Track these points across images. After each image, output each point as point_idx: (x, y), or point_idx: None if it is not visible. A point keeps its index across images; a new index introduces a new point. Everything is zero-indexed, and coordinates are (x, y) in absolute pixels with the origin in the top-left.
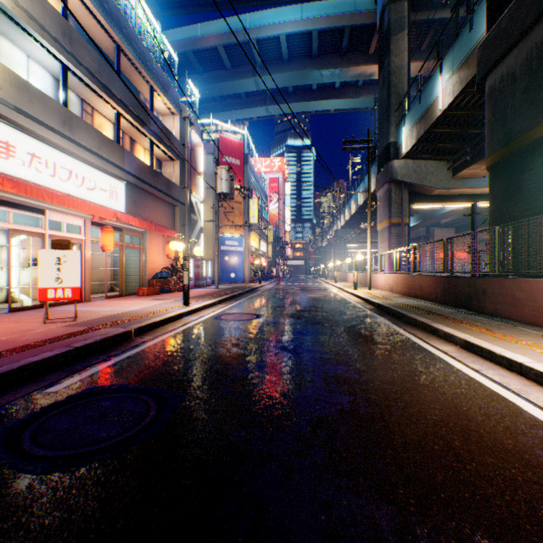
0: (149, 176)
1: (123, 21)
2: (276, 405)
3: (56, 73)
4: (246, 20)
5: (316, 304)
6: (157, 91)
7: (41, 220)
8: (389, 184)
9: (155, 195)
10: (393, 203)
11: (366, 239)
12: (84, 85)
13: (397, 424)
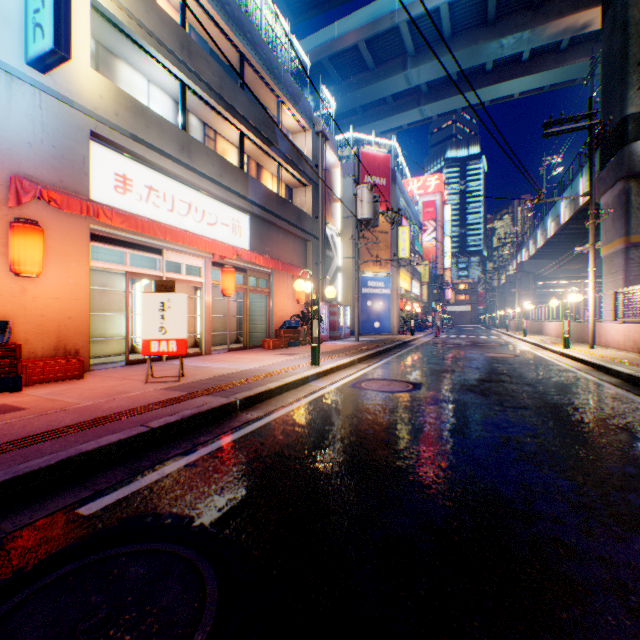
0: (276, 206)
1: (246, 24)
2: None
3: (176, 96)
4: (393, 0)
5: (504, 369)
6: (285, 103)
7: (159, 261)
8: (624, 181)
9: (283, 228)
10: (633, 210)
11: (571, 273)
12: (204, 105)
13: None
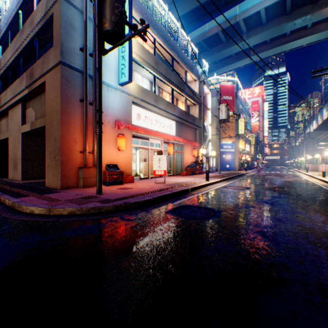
0: (185, 116)
1: (174, 45)
2: (262, 218)
3: (151, 80)
4: (235, 10)
5: (287, 184)
6: (188, 72)
7: (147, 142)
8: None
9: (187, 125)
10: None
11: None
12: (160, 81)
13: (326, 232)
